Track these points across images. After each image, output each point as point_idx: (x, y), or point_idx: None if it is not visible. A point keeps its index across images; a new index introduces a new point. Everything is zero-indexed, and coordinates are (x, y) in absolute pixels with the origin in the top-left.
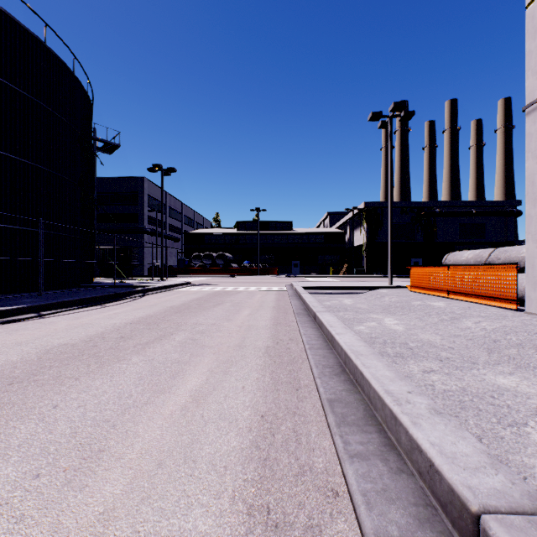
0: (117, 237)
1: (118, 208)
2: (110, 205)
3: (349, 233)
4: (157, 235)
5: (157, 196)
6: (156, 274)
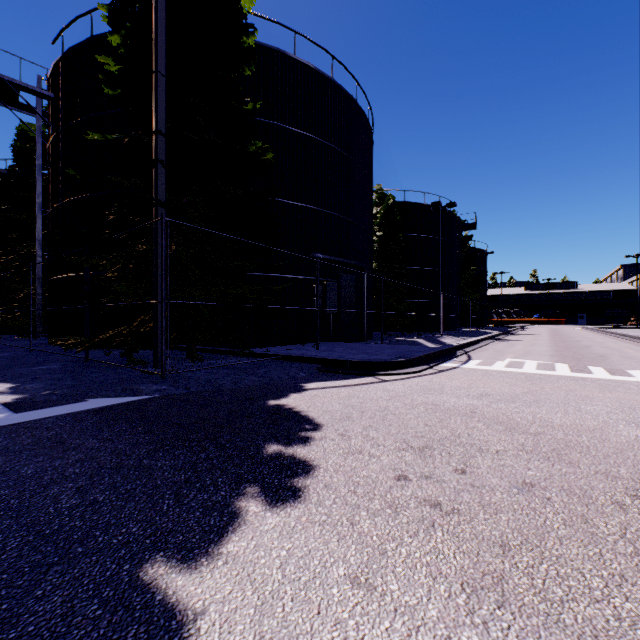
0: None
1: None
2: None
3: None
4: None
5: None
6: None
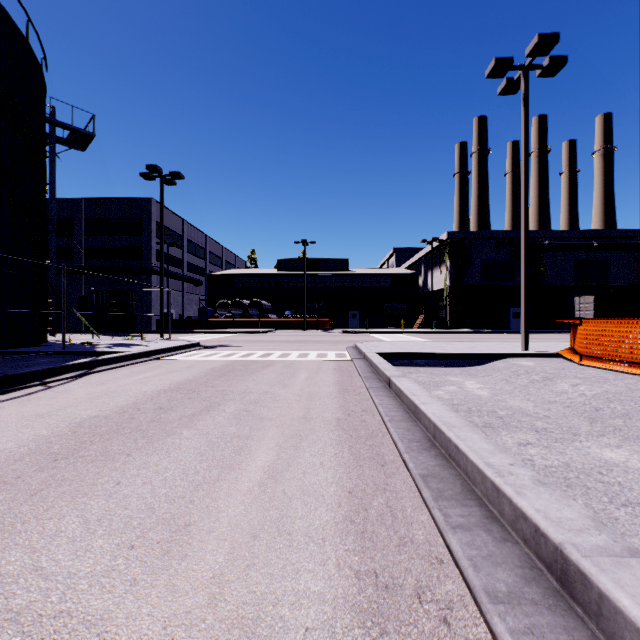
0: (114, 279)
1: (116, 239)
2: (105, 236)
3: (424, 274)
4: (168, 276)
5: (170, 225)
6: (167, 329)
